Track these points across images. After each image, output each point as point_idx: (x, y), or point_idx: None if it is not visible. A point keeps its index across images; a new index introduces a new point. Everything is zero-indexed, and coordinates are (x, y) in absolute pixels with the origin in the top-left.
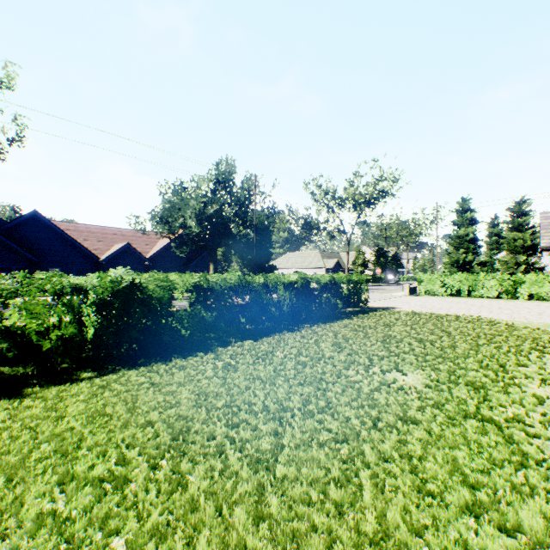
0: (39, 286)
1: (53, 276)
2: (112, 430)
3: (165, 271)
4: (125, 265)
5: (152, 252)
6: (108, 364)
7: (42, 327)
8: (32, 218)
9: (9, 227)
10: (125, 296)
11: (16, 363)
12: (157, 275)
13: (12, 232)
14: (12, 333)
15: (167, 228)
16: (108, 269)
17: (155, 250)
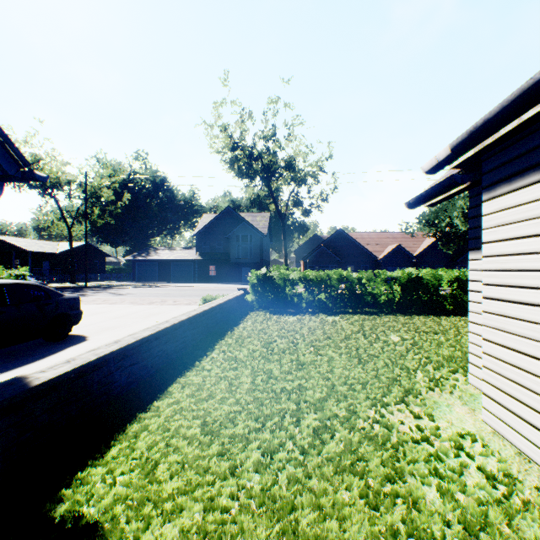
0: (379, 276)
1: (383, 272)
2: (417, 325)
3: (430, 267)
4: (396, 263)
5: (418, 250)
6: (406, 314)
7: (380, 293)
8: (337, 234)
9: (327, 241)
10: (412, 282)
11: (367, 308)
12: (430, 271)
13: (328, 244)
14: (370, 294)
15: (432, 228)
16: (383, 266)
17: (421, 248)
